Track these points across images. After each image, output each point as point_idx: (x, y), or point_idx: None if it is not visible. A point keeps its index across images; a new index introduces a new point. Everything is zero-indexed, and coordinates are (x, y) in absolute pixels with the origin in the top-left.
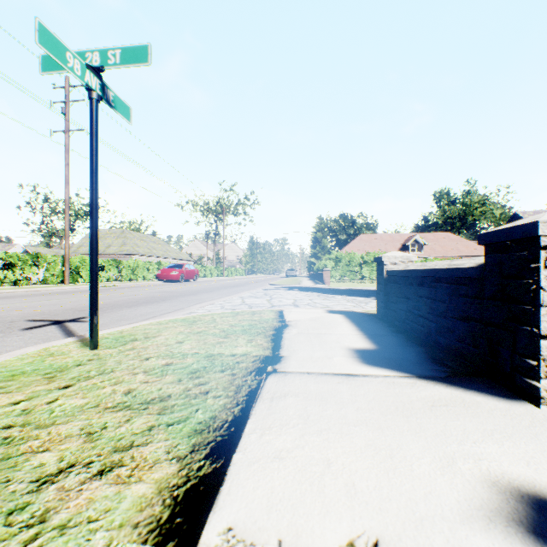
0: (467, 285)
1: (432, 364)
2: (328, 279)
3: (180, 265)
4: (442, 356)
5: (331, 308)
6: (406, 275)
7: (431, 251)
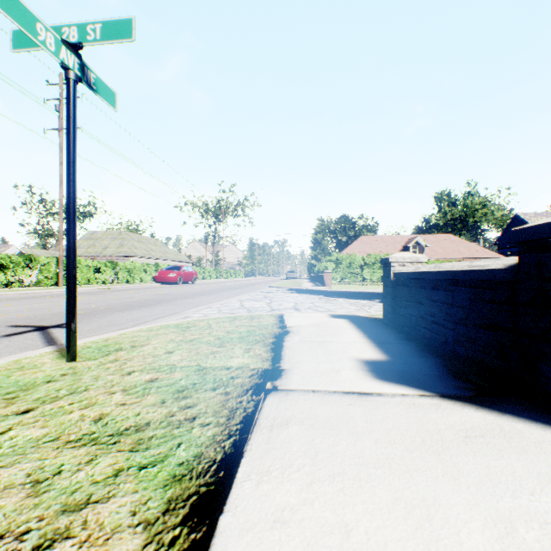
0: (493, 289)
1: (454, 379)
2: (329, 282)
3: (178, 267)
4: (463, 369)
5: (334, 313)
6: (417, 278)
7: (432, 253)
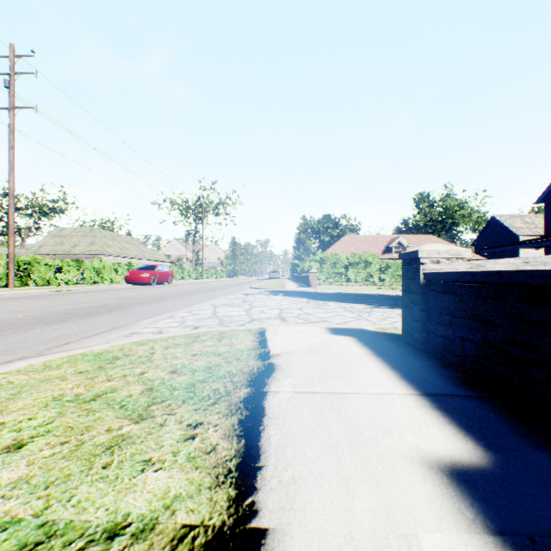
0: None
1: None
2: (315, 282)
3: (152, 266)
4: None
5: (331, 325)
6: (485, 281)
7: None
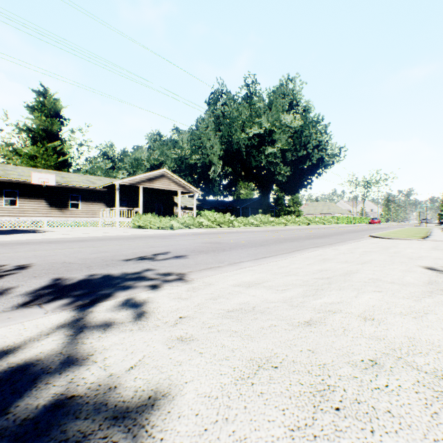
0: None
1: None
2: None
3: (375, 218)
4: None
5: None
6: None
7: None
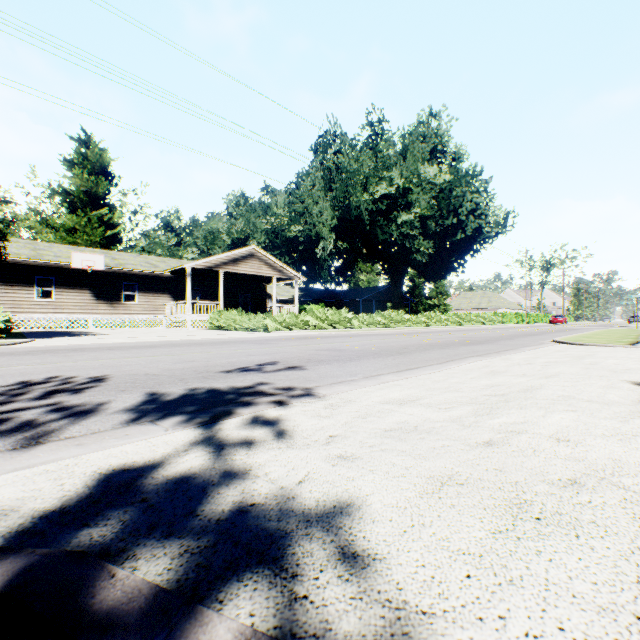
0: None
1: None
2: None
3: (560, 316)
4: None
5: None
6: None
7: None
